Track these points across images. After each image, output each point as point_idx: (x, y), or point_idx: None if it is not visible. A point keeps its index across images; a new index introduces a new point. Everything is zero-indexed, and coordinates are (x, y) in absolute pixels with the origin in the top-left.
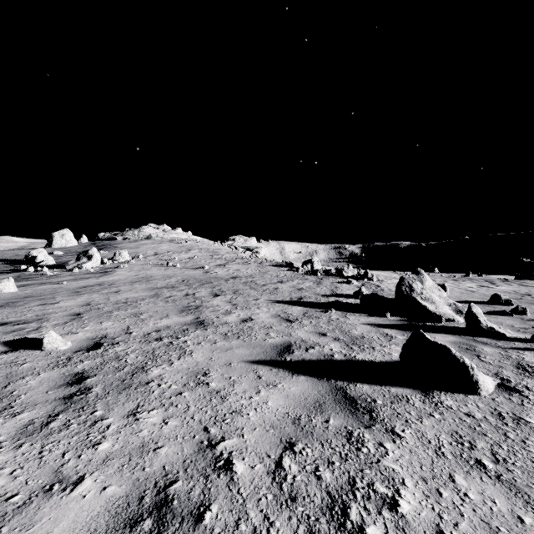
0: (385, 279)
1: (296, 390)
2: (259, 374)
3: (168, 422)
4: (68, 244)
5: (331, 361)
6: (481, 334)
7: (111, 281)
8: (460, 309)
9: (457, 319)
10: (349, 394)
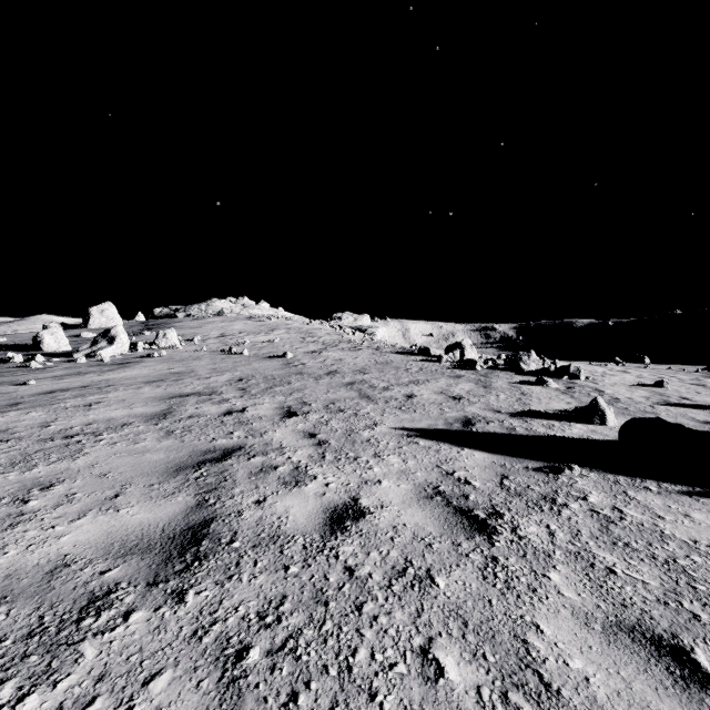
0: (595, 377)
1: None
2: None
3: None
4: (110, 324)
5: None
6: None
7: (115, 380)
8: None
9: None
10: None
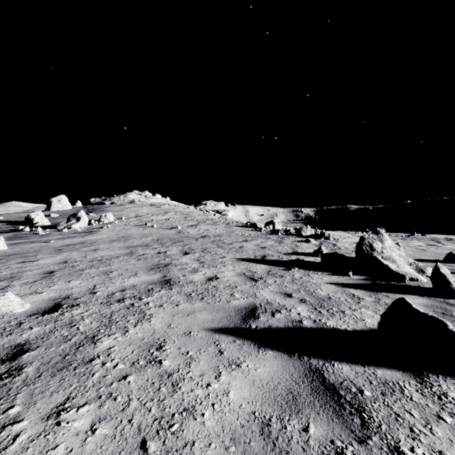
0: (340, 239)
1: (263, 373)
2: (221, 347)
3: (96, 429)
4: (64, 208)
5: (300, 329)
6: (452, 295)
7: (93, 240)
8: (421, 268)
9: (420, 278)
10: (327, 379)
